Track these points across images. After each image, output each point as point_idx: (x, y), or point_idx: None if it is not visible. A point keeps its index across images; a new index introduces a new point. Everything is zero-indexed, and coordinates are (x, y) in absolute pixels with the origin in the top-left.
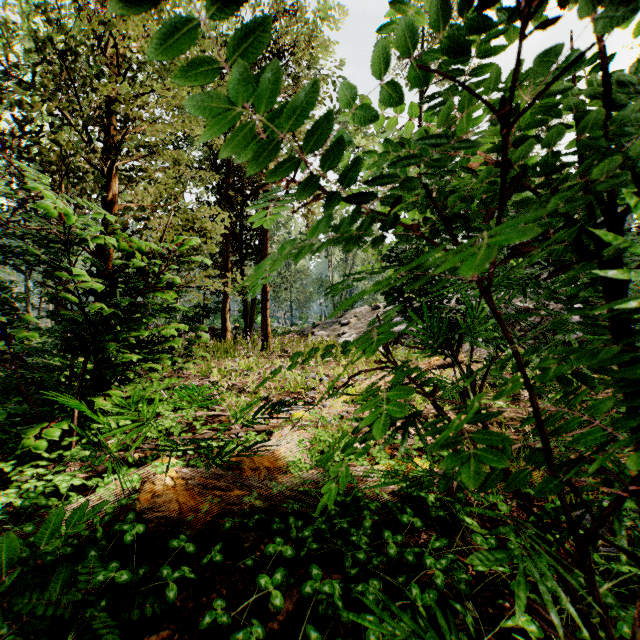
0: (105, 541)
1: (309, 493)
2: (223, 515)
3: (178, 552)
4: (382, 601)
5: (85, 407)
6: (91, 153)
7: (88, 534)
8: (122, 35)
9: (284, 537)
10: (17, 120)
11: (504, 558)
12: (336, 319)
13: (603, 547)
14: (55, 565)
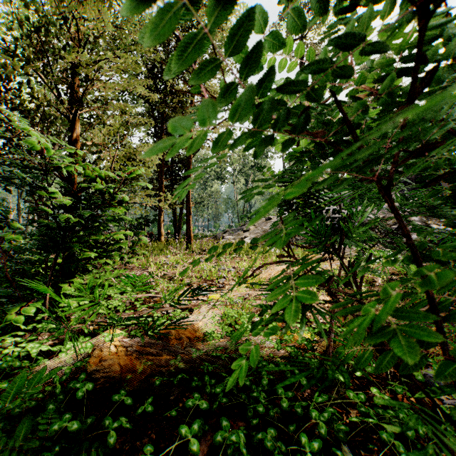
0: (62, 396)
1: (220, 357)
2: (154, 374)
3: (119, 403)
4: (278, 447)
5: (50, 292)
6: (61, 105)
7: (51, 389)
8: (83, 18)
9: (201, 391)
10: (5, 79)
11: (415, 453)
12: (240, 227)
13: (446, 400)
14: (24, 414)
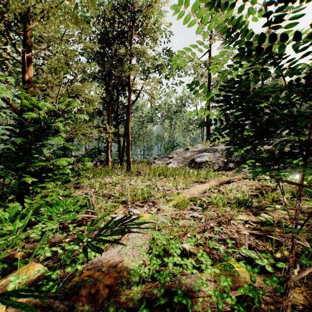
0: None
1: None
2: None
3: None
4: None
5: None
6: None
7: None
8: None
9: None
10: None
11: None
12: (166, 155)
13: None
14: None
